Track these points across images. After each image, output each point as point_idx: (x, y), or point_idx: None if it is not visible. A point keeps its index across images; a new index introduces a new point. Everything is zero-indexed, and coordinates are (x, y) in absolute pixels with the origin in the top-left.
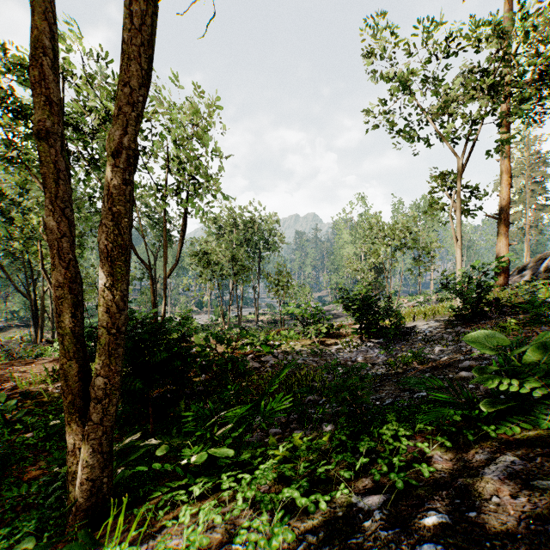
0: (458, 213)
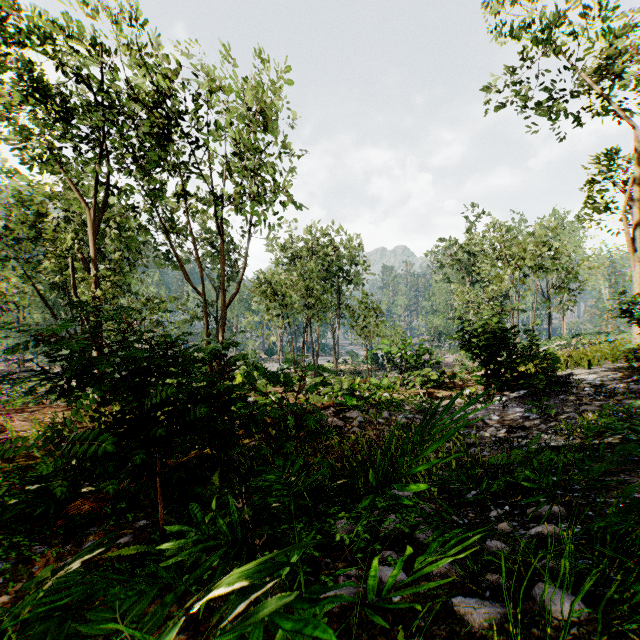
0: (635, 210)
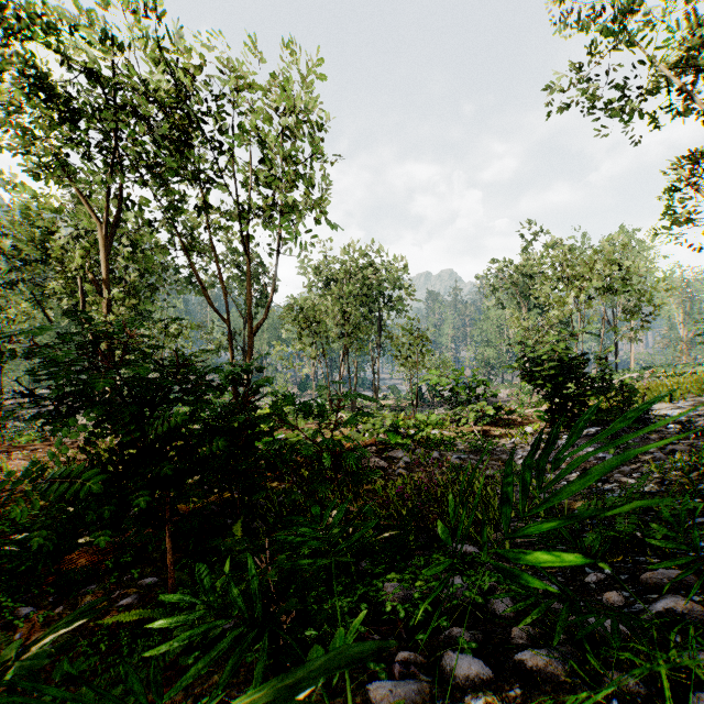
0: None
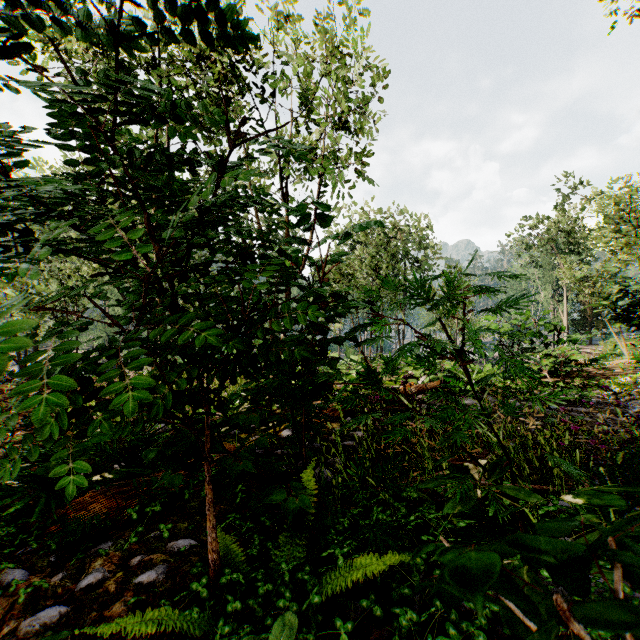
0: None
